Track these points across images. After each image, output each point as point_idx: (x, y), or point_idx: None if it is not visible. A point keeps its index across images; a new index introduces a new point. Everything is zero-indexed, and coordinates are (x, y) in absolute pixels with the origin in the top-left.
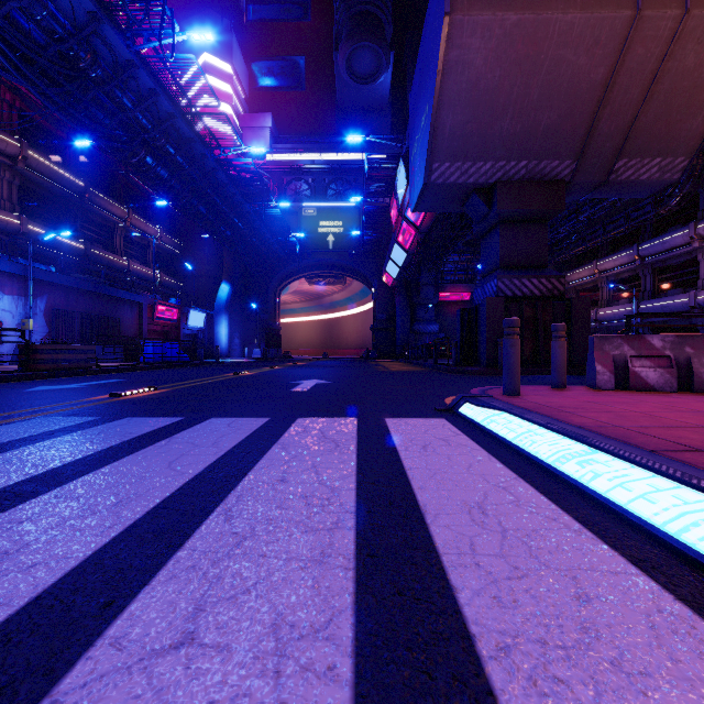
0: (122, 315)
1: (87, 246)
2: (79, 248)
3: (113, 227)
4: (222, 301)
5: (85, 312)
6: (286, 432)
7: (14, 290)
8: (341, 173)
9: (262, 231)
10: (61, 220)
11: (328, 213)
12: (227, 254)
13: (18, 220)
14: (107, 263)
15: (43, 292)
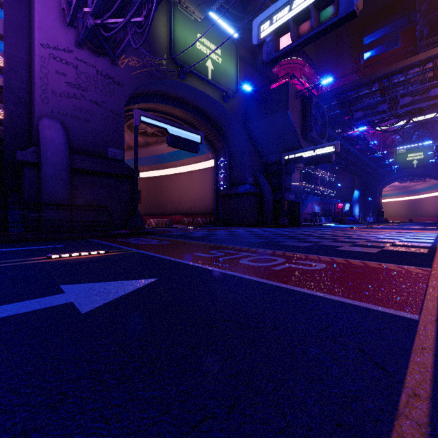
0: (330, 208)
1: (314, 186)
2: (313, 187)
3: (317, 177)
4: (356, 198)
5: (326, 208)
6: (413, 227)
7: (317, 205)
8: (422, 125)
9: (377, 169)
10: (307, 180)
11: (413, 150)
12: (356, 178)
13: (304, 184)
14: (317, 190)
15: (320, 204)
